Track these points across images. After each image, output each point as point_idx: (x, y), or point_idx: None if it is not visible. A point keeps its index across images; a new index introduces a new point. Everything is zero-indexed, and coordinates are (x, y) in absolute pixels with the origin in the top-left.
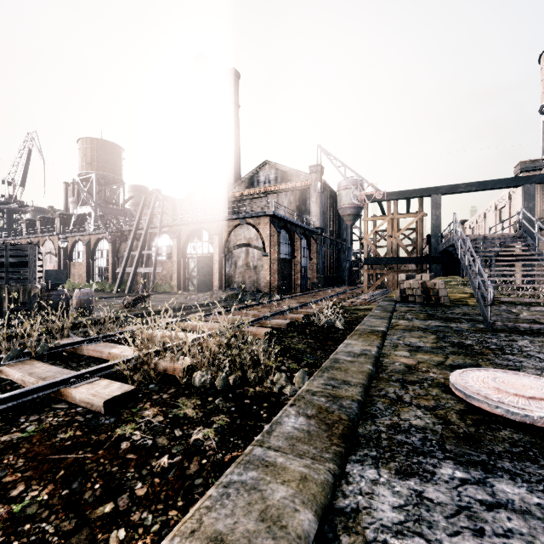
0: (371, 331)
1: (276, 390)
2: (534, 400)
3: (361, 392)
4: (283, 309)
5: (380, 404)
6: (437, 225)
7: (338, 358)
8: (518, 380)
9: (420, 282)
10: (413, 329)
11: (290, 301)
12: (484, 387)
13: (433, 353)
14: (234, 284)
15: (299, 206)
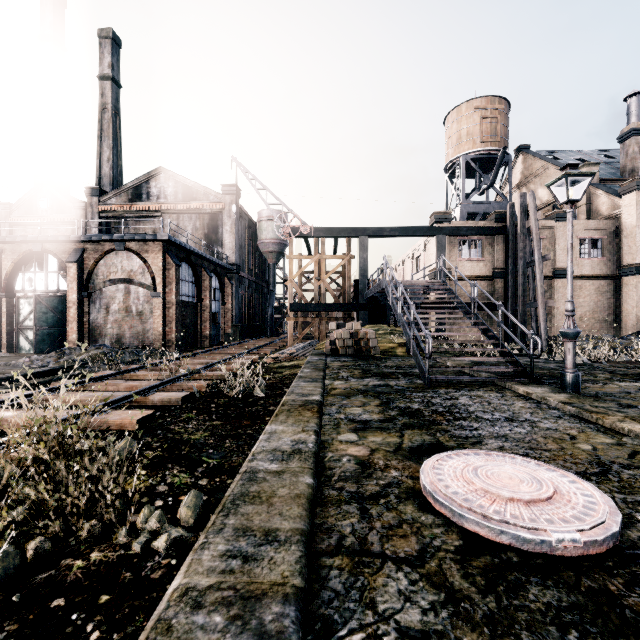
0: (304, 403)
1: (137, 549)
2: (535, 505)
3: (300, 558)
4: (178, 375)
5: (335, 576)
6: (364, 269)
7: (257, 468)
8: (499, 468)
9: (351, 332)
10: (352, 393)
11: (192, 360)
12: (470, 491)
13: (385, 429)
14: (104, 338)
15: (209, 235)
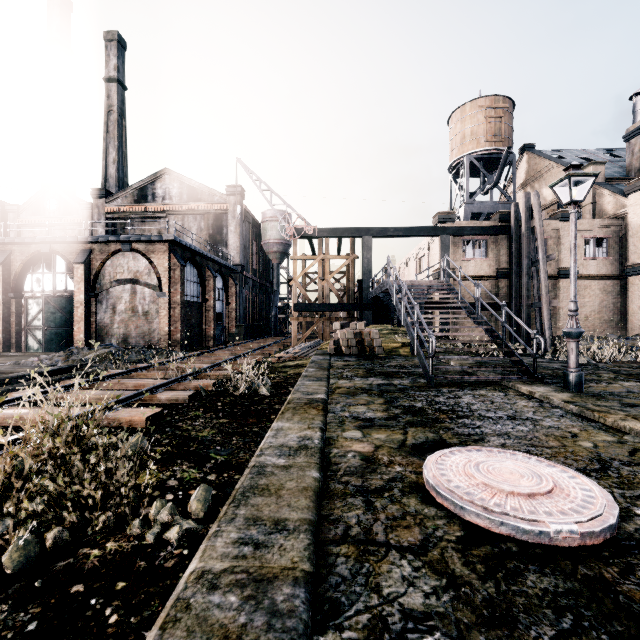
0: (309, 401)
1: (151, 540)
2: (535, 499)
3: (309, 546)
4: (185, 374)
5: (342, 563)
6: (368, 269)
7: (265, 463)
8: (501, 463)
9: (355, 332)
10: (357, 392)
11: (198, 360)
12: (472, 485)
13: (389, 427)
14: (111, 337)
15: (213, 236)
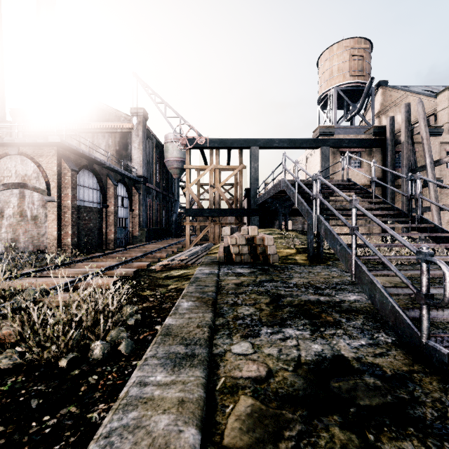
0: None
1: None
2: None
3: None
4: None
5: None
6: (255, 178)
7: None
8: None
9: (246, 237)
10: (284, 429)
11: (70, 269)
12: None
13: None
14: None
15: (119, 151)
